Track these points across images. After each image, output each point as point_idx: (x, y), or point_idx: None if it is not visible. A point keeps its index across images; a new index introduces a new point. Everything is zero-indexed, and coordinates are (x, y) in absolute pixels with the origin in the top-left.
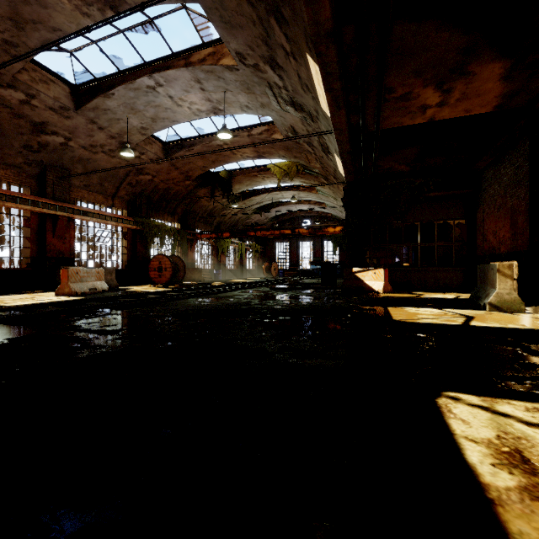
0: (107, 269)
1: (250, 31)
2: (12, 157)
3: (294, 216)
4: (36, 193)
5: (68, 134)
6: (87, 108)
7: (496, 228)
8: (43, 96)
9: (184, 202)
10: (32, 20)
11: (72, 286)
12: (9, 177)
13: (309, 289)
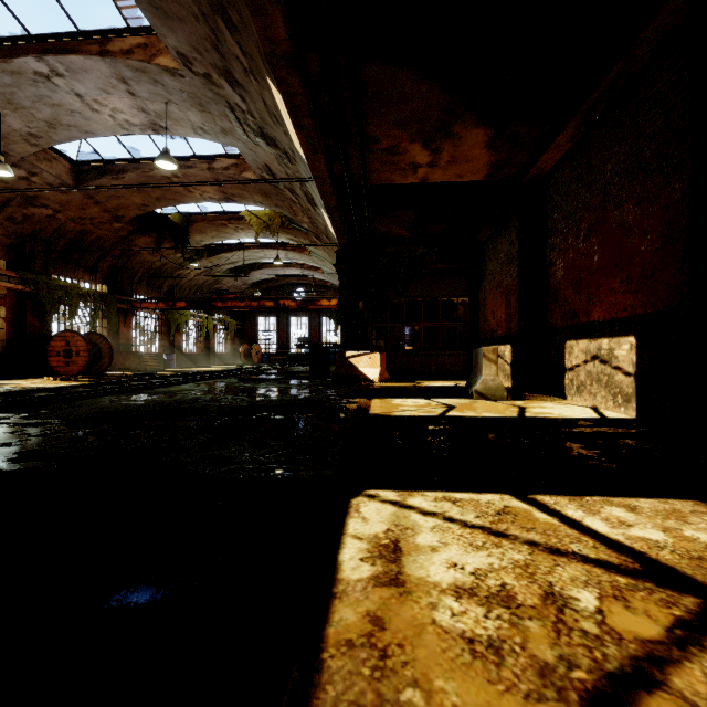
0: None
1: (193, 28)
2: None
3: (283, 282)
4: None
5: None
6: None
7: (495, 309)
8: None
9: (112, 254)
10: None
11: None
12: None
13: (292, 379)
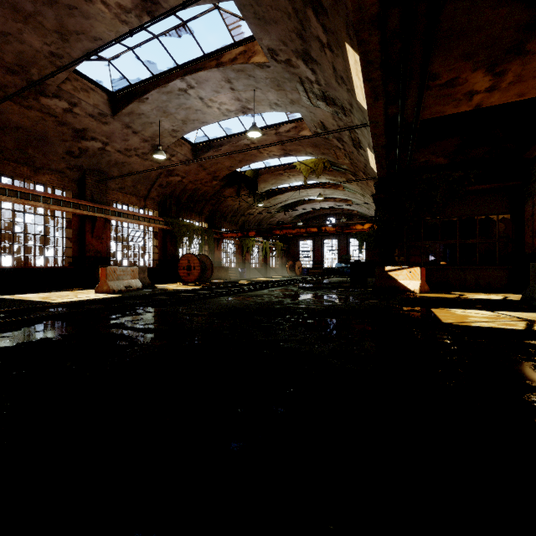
0: (140, 268)
1: (284, 25)
2: (56, 163)
3: (318, 213)
4: (77, 196)
5: (106, 139)
6: (123, 113)
7: None
8: (84, 104)
9: (210, 202)
10: (75, 31)
11: (109, 284)
12: (54, 181)
13: (338, 288)
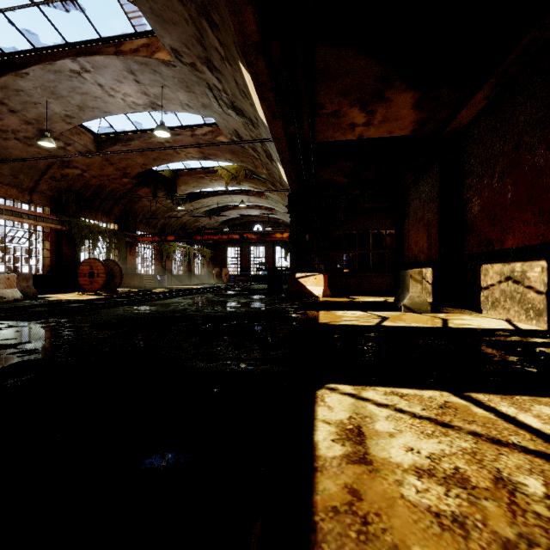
0: (22, 275)
1: (184, 29)
2: None
3: (245, 220)
4: None
5: None
6: None
7: (417, 238)
8: None
9: (121, 201)
10: None
11: None
12: None
13: (254, 295)
